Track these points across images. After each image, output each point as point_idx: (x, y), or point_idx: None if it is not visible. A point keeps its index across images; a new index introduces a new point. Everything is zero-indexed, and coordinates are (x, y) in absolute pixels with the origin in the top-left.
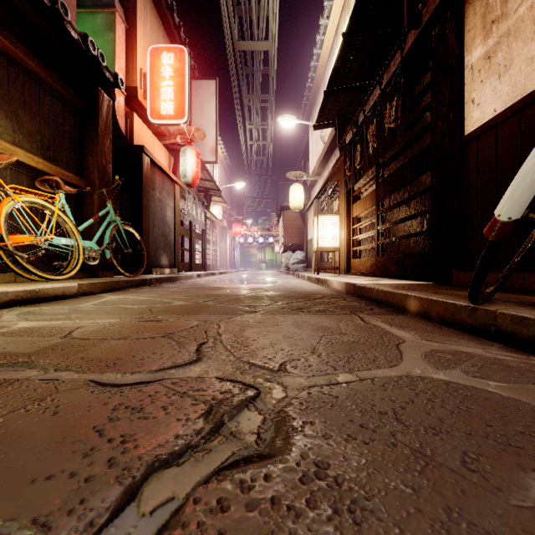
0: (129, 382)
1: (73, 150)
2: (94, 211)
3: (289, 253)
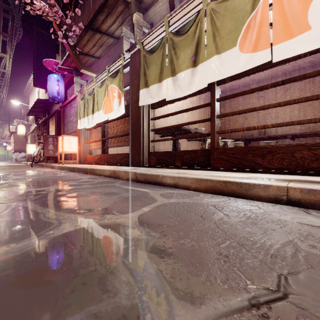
0: None
1: None
2: None
3: (18, 153)
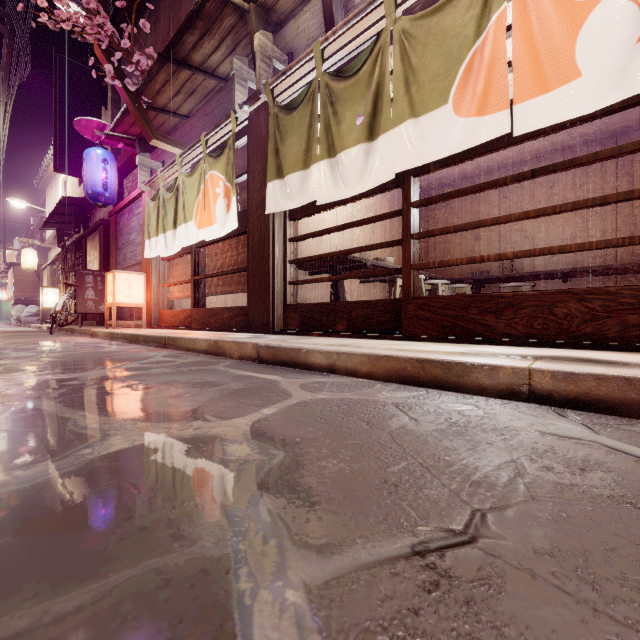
0: None
1: None
2: None
3: (22, 307)
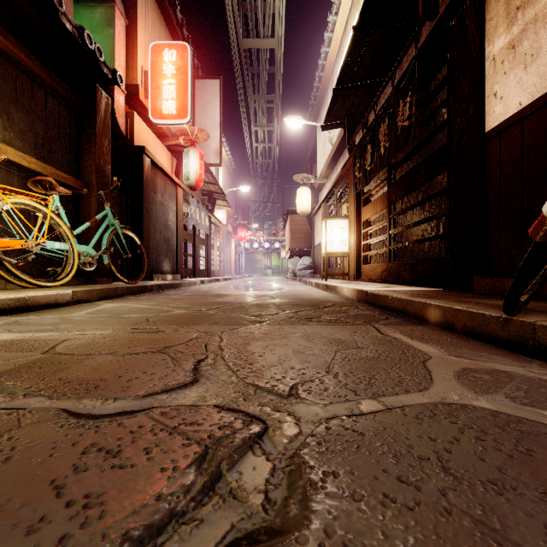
0: (110, 412)
1: (69, 149)
2: (91, 215)
3: (296, 259)
